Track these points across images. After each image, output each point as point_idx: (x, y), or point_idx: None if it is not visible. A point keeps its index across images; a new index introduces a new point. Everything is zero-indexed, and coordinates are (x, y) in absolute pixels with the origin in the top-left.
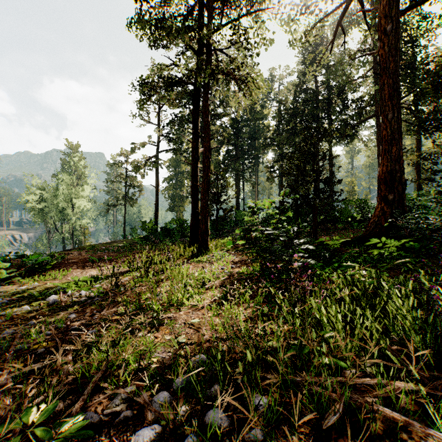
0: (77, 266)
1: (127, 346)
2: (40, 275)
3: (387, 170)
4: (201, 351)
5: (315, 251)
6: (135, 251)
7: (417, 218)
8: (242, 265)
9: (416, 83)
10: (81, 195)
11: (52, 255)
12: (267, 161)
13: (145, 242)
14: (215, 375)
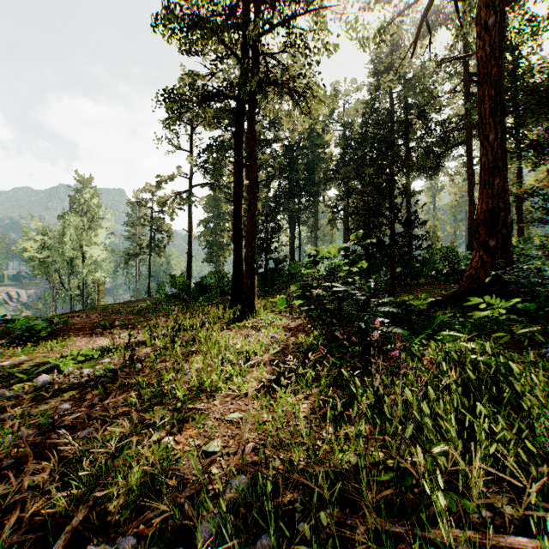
0: (82, 334)
1: (131, 461)
2: (31, 345)
3: (487, 208)
4: (242, 470)
5: (395, 313)
6: (160, 313)
7: (527, 270)
8: (299, 332)
9: (517, 101)
10: (94, 242)
11: (50, 319)
12: (329, 199)
13: (174, 302)
14: (263, 513)
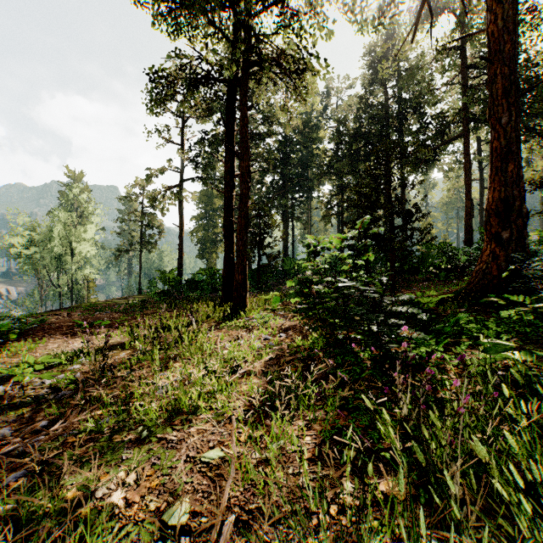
0: (58, 334)
1: None
2: None
3: (499, 196)
4: None
5: (401, 312)
6: (147, 311)
7: None
8: (295, 333)
9: None
10: (84, 238)
11: (21, 319)
12: (323, 194)
13: (164, 299)
14: None
